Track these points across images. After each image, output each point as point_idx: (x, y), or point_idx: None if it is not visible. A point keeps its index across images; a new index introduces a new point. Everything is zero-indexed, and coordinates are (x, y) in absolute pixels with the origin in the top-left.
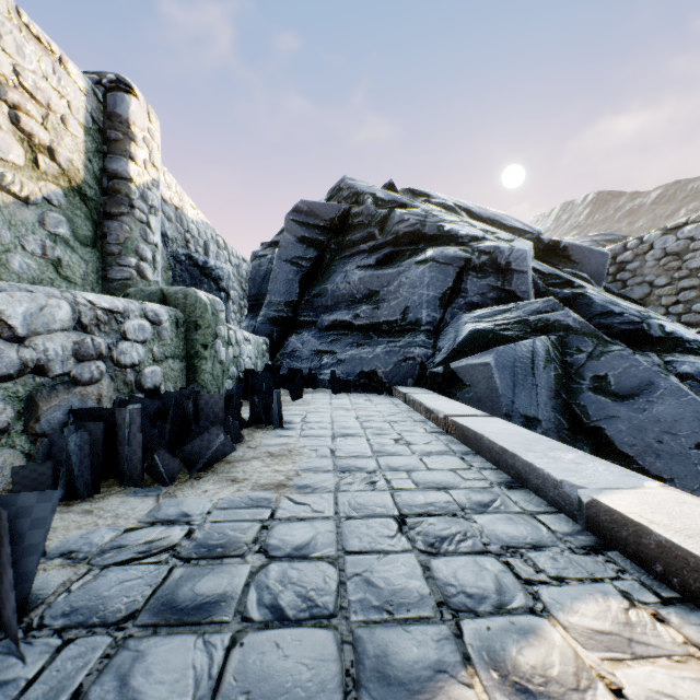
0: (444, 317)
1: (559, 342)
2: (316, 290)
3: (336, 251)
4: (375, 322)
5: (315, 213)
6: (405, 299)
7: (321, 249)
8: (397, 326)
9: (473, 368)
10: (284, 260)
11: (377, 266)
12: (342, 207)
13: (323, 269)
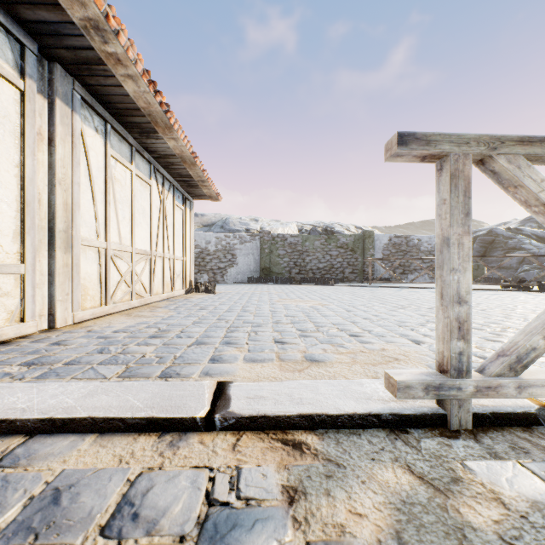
0: (519, 266)
1: (541, 271)
2: (485, 259)
3: (490, 249)
4: (502, 267)
5: (484, 240)
6: (510, 262)
7: (486, 248)
8: (508, 268)
9: (521, 275)
10: (475, 252)
11: (503, 254)
12: (492, 238)
13: (486, 253)
